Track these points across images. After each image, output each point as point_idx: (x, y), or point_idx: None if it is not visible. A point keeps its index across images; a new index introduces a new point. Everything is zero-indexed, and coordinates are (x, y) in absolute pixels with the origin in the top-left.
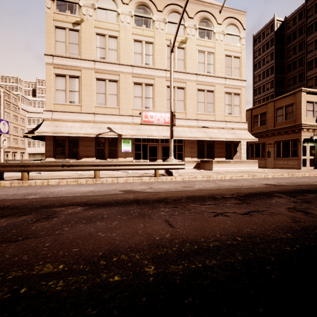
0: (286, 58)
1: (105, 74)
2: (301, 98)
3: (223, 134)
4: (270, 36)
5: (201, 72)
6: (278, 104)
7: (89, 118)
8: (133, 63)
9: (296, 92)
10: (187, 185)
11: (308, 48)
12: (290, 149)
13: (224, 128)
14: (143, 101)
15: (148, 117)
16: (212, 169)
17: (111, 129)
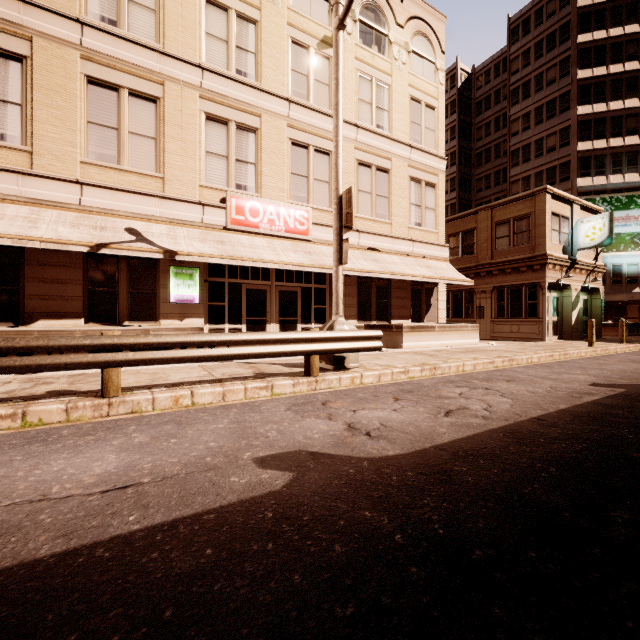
0: (474, 141)
1: (117, 70)
2: (546, 205)
3: (411, 268)
4: (450, 96)
5: (366, 122)
6: (500, 214)
7: (63, 194)
8: (205, 60)
9: (536, 194)
10: (445, 406)
11: (512, 127)
12: (524, 302)
13: (410, 255)
14: (231, 169)
15: (246, 211)
16: (400, 346)
17: (139, 234)
